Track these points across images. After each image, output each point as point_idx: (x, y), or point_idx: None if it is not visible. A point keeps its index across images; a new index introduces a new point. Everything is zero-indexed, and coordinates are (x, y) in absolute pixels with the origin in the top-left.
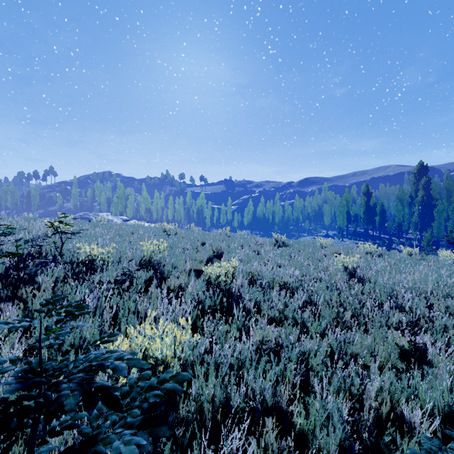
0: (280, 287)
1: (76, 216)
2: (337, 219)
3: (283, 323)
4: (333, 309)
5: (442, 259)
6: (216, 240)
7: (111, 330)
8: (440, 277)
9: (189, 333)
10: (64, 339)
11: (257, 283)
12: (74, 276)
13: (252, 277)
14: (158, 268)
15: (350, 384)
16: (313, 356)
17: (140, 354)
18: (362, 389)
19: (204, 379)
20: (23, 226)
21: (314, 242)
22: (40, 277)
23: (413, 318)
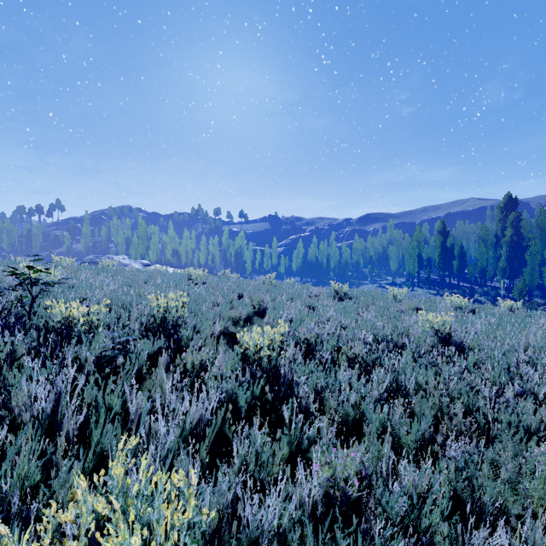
0: (349, 362)
1: (85, 259)
2: (406, 264)
3: (359, 423)
4: (435, 401)
5: None
6: (257, 291)
7: (65, 460)
8: None
9: (191, 506)
10: None
11: (315, 356)
12: (32, 352)
13: (307, 345)
14: (174, 333)
15: None
16: (428, 511)
17: None
18: None
19: None
20: None
21: (384, 294)
22: None
23: None
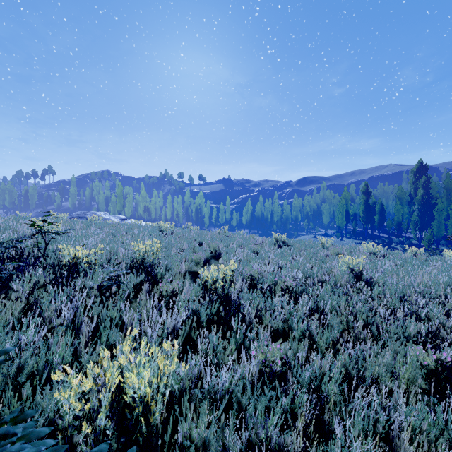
0: (283, 292)
1: (73, 214)
2: (336, 218)
3: (287, 333)
4: (343, 318)
5: (448, 259)
6: (213, 239)
7: (86, 348)
8: (451, 279)
9: (175, 362)
10: (24, 365)
11: (257, 287)
12: (53, 281)
13: (252, 280)
14: (151, 270)
15: (375, 420)
16: (326, 381)
17: (108, 394)
18: (391, 427)
19: (196, 412)
20: (10, 225)
21: (315, 242)
22: (15, 283)
23: (432, 328)
